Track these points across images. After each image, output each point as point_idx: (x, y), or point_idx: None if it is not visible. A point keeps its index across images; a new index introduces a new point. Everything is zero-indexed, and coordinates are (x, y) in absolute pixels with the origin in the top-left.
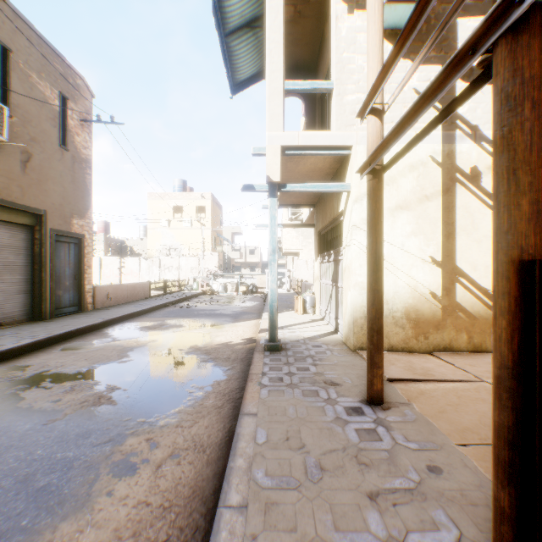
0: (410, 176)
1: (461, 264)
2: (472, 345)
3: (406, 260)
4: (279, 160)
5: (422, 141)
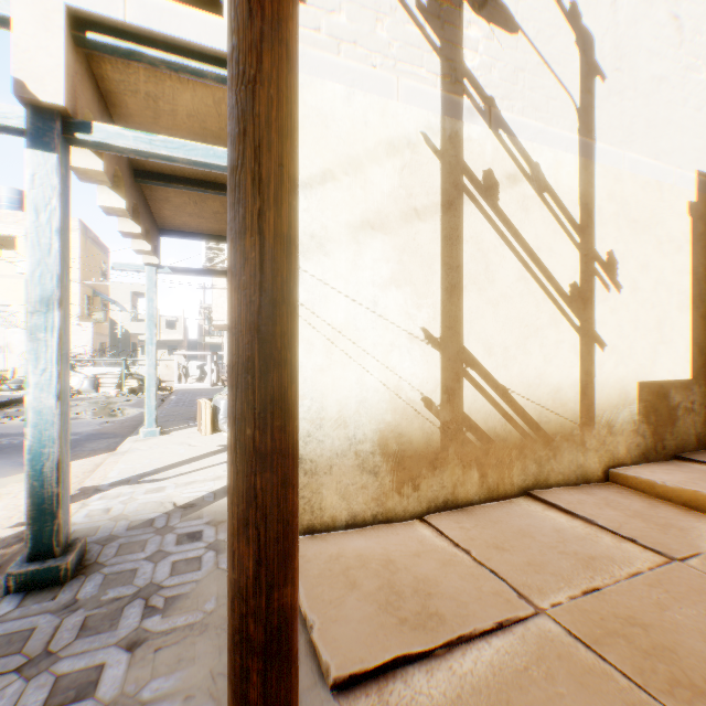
0: (388, 165)
1: (472, 344)
2: (486, 488)
3: (382, 334)
4: (63, 46)
5: (409, 101)
